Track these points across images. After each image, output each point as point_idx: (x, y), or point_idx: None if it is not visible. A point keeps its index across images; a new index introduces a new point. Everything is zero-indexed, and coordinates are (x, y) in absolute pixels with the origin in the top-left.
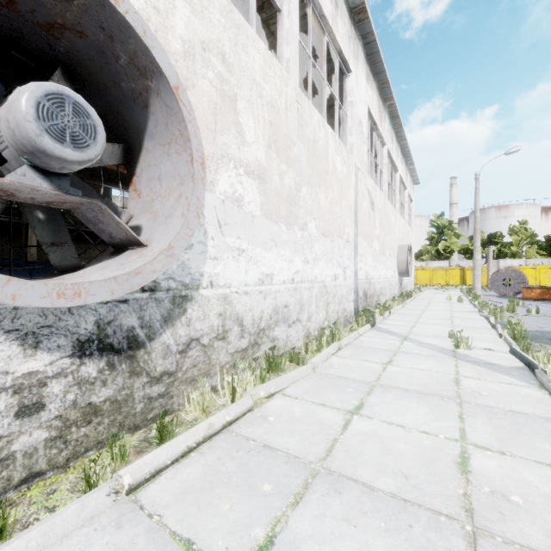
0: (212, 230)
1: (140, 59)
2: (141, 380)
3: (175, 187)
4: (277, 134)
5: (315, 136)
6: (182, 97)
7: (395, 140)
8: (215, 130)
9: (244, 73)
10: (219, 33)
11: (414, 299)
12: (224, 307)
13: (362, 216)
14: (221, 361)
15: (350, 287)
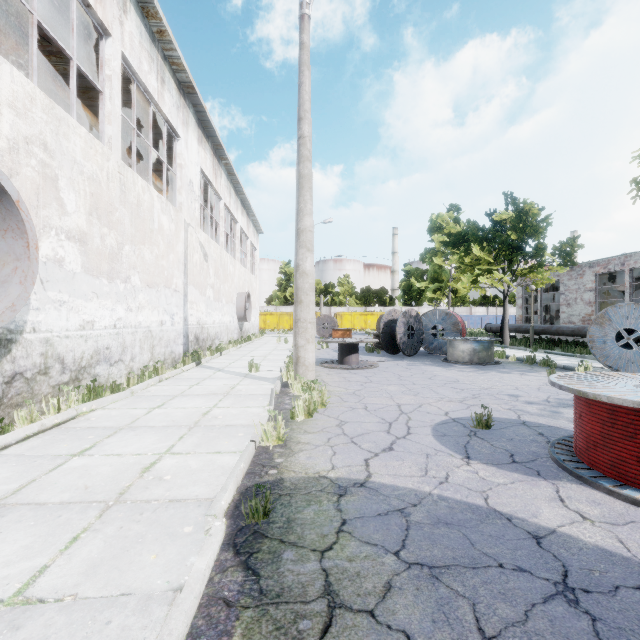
0: (35, 286)
1: None
2: None
3: (10, 261)
4: (99, 203)
5: (139, 200)
6: (22, 207)
7: (234, 194)
8: (38, 206)
9: (66, 156)
10: (42, 127)
11: (253, 342)
12: (46, 348)
13: (193, 267)
14: (44, 391)
15: (179, 331)
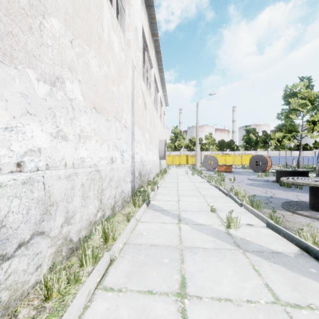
0: None
1: None
2: None
3: None
4: None
5: None
6: None
7: (158, 70)
8: None
9: None
10: None
11: (168, 173)
12: None
13: (137, 109)
14: None
15: (128, 169)
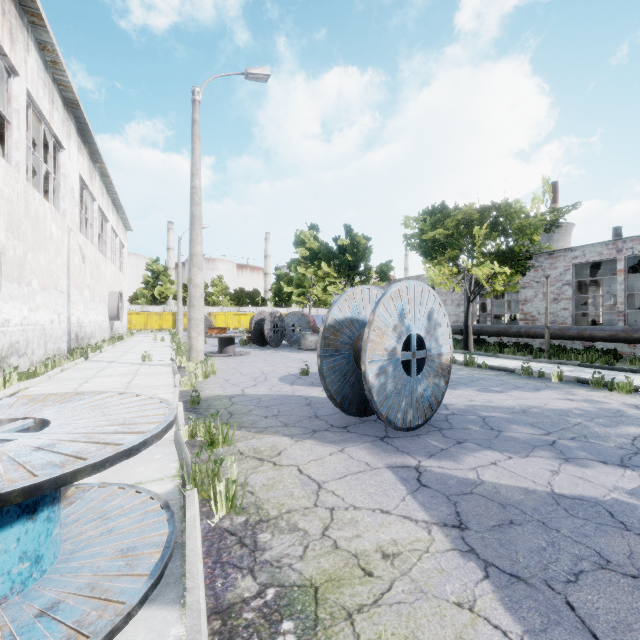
0: None
1: None
2: None
3: None
4: (12, 220)
5: (37, 213)
6: None
7: (106, 194)
8: None
9: None
10: None
11: (126, 341)
12: None
13: (74, 269)
14: None
15: (64, 330)
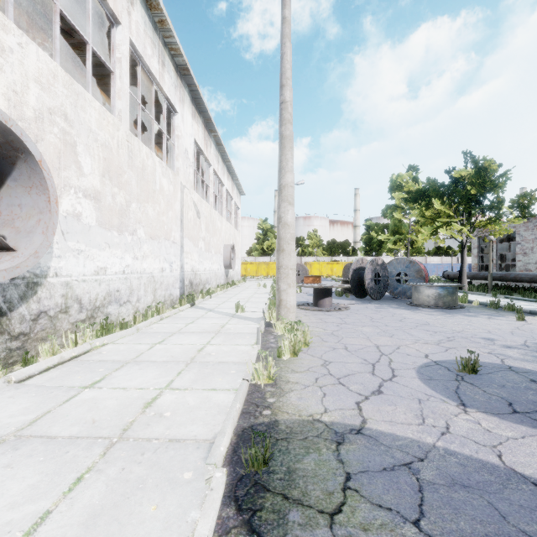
0: (57, 237)
1: (16, 144)
2: (4, 337)
3: (35, 214)
4: (110, 166)
5: (144, 165)
6: (44, 166)
7: (221, 161)
8: (59, 168)
9: (83, 126)
10: (63, 100)
11: (237, 287)
12: (66, 291)
13: (188, 223)
14: (64, 328)
15: (177, 277)
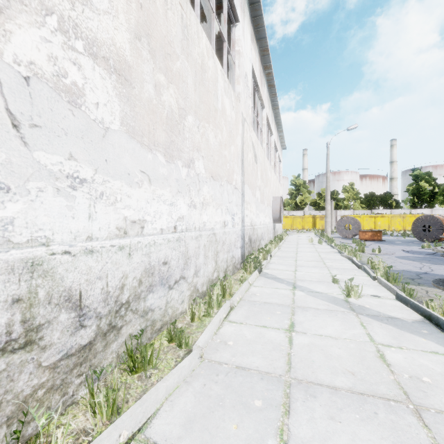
0: None
1: None
2: None
3: None
4: (151, 28)
5: (203, 62)
6: None
7: (271, 107)
8: None
9: None
10: None
11: (284, 241)
12: (29, 284)
13: (247, 166)
14: (21, 390)
15: (238, 233)
